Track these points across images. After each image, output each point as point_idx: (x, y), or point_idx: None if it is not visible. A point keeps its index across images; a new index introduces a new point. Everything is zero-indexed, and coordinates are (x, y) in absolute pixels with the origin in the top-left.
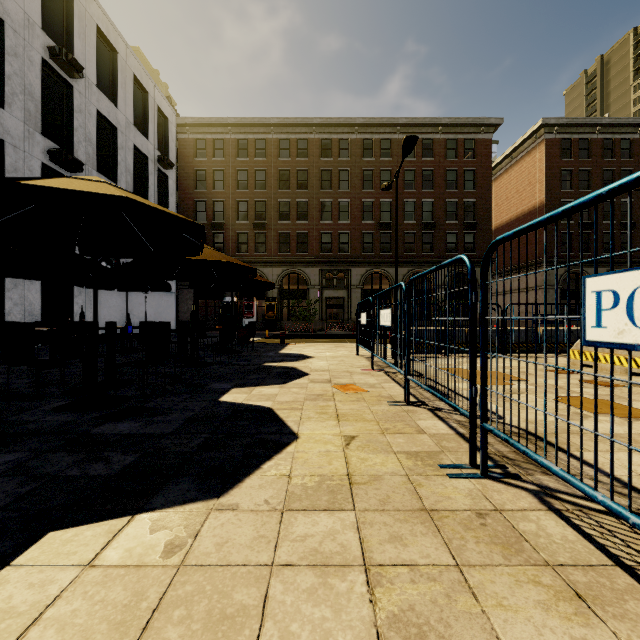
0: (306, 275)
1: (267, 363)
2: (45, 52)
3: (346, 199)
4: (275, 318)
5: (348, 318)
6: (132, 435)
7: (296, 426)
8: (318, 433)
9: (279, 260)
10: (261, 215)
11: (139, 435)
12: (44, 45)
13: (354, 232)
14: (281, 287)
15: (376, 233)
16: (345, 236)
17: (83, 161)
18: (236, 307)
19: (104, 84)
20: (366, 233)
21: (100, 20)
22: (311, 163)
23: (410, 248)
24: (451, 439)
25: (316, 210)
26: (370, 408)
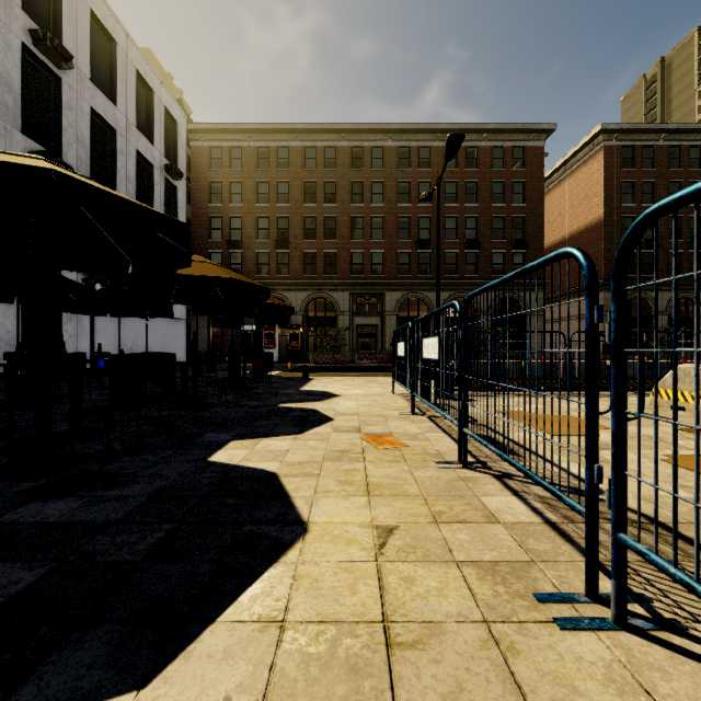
0: (334, 300)
1: (283, 404)
2: (26, 36)
3: (379, 214)
4: (299, 348)
5: (382, 348)
6: (58, 525)
7: (307, 507)
8: (338, 521)
9: (304, 283)
10: (284, 233)
11: (69, 525)
12: (25, 28)
13: (388, 252)
14: (307, 314)
15: (413, 253)
16: (378, 256)
17: (74, 166)
18: (256, 336)
19: (100, 78)
20: (402, 253)
21: (95, 4)
22: (340, 174)
23: (451, 270)
24: (540, 534)
25: (346, 227)
26: (413, 474)
